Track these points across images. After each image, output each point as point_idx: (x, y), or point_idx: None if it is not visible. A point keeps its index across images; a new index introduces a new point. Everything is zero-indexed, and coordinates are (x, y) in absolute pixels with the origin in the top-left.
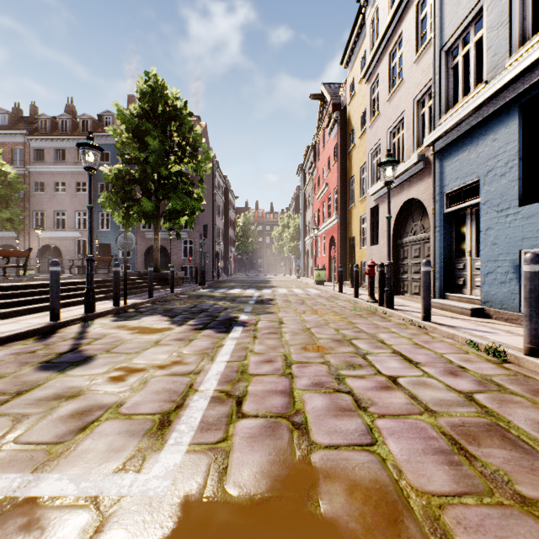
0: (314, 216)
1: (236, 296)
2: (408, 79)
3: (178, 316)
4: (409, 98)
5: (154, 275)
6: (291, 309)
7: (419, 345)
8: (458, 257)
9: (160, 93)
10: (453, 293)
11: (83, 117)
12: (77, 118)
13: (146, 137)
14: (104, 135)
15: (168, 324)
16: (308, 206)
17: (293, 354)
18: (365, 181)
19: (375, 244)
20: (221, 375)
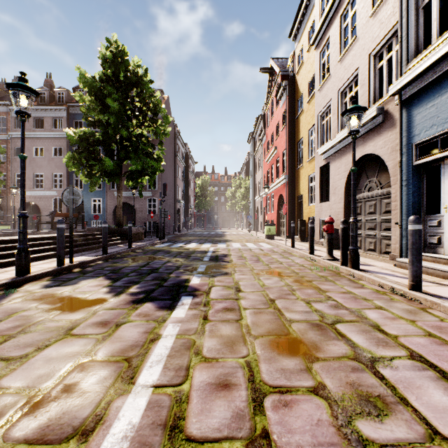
0: (263, 177)
1: (191, 251)
2: (363, 35)
3: (122, 278)
4: (364, 54)
5: (116, 230)
6: (247, 268)
7: (437, 338)
8: (428, 213)
9: (121, 59)
10: (424, 252)
11: (59, 90)
12: (54, 91)
13: (107, 99)
14: (77, 105)
15: (103, 293)
16: (258, 169)
17: (261, 363)
18: (314, 142)
19: (324, 201)
20: (132, 441)
